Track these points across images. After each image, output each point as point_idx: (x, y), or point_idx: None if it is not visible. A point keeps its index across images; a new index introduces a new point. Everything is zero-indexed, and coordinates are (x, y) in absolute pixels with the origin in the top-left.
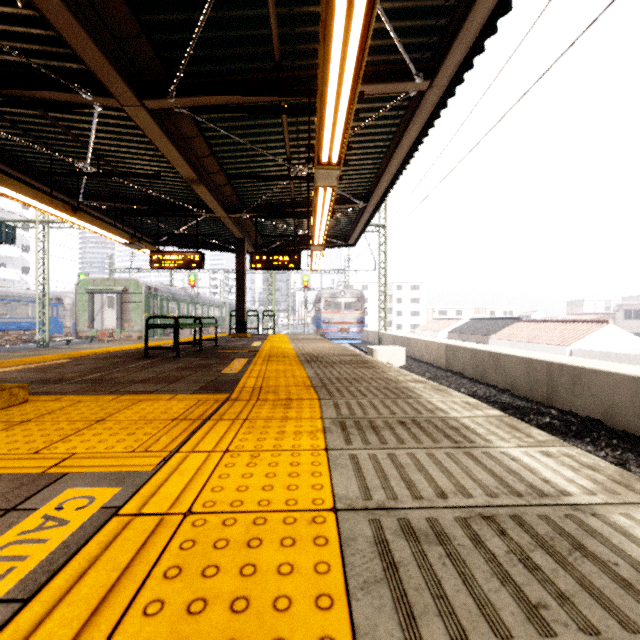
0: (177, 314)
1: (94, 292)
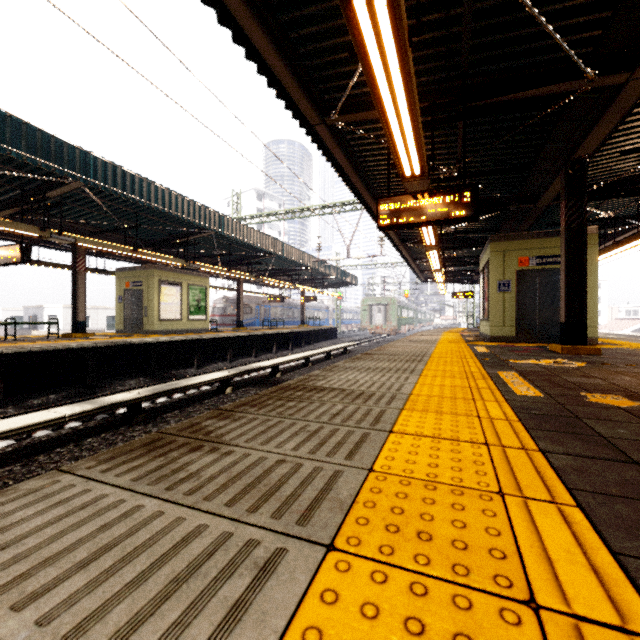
0: (403, 316)
1: (372, 305)
